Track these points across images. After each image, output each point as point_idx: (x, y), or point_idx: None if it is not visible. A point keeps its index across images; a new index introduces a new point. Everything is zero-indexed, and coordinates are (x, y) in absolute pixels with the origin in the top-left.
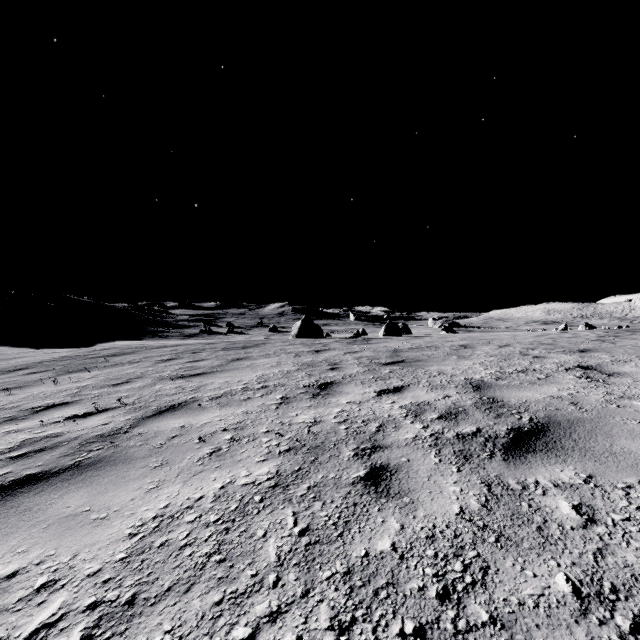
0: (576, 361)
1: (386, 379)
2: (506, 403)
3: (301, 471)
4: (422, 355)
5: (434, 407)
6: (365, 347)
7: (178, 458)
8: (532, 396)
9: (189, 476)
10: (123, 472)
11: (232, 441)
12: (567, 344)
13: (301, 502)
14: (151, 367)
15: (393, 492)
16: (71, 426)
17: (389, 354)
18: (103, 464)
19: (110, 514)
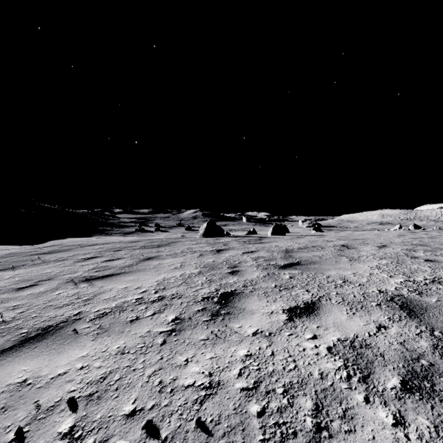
0: None
1: (290, 288)
2: None
3: None
4: (313, 256)
5: (380, 354)
6: (259, 247)
7: None
8: None
9: None
10: None
11: None
12: (439, 245)
13: None
14: (69, 266)
15: None
16: None
17: (283, 254)
18: None
19: None
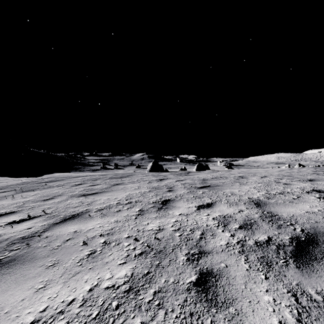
0: (310, 187)
1: (201, 198)
2: (281, 217)
3: (149, 275)
4: (219, 182)
5: (235, 219)
6: (187, 177)
7: (66, 258)
8: (295, 211)
9: (69, 277)
10: (26, 270)
11: (104, 244)
12: (299, 176)
13: (148, 310)
14: (68, 189)
15: (220, 300)
16: (8, 229)
17: (200, 181)
18: (15, 262)
19: (0, 316)
